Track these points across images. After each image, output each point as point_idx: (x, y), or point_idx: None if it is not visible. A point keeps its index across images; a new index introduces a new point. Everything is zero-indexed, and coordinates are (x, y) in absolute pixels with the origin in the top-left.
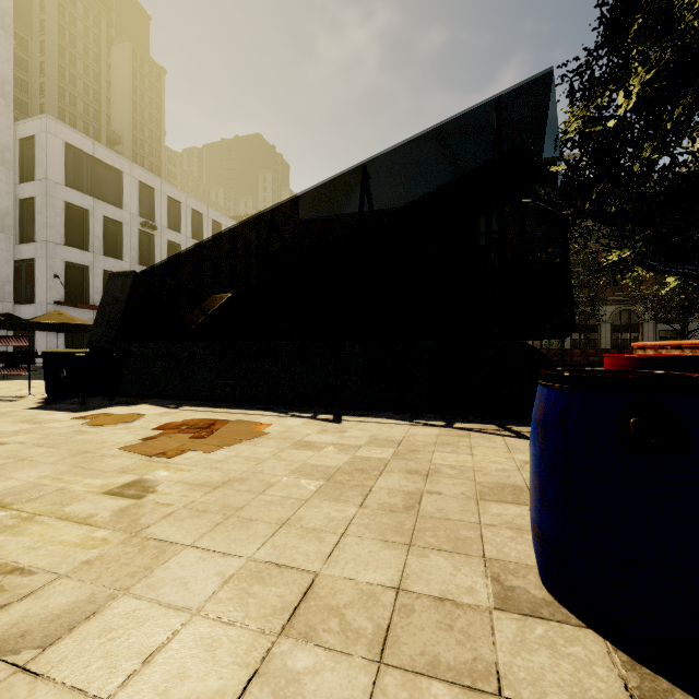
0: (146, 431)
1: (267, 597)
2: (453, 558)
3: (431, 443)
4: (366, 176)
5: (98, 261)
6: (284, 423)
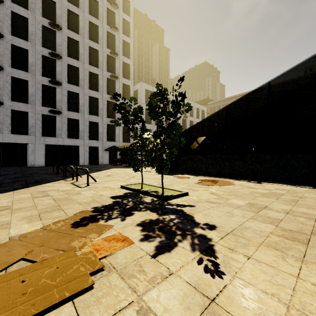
0: (196, 181)
1: (257, 206)
2: (308, 209)
3: (304, 191)
4: (270, 87)
5: (154, 127)
6: (238, 182)
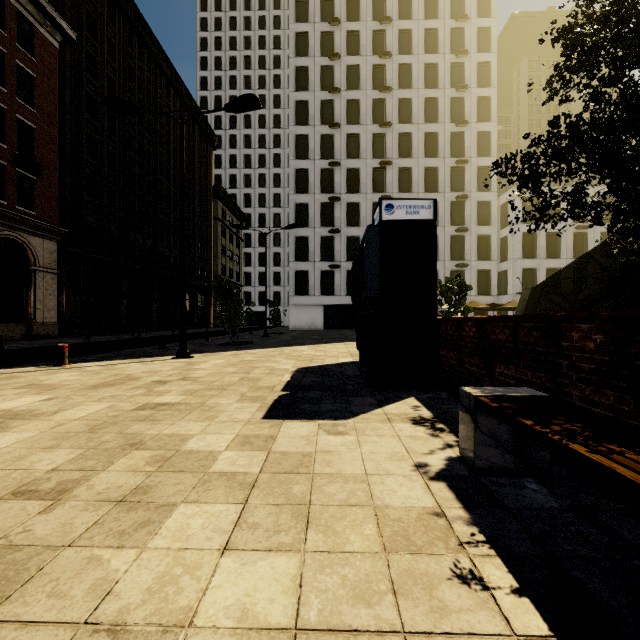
0: None
1: None
2: None
3: None
4: None
5: (542, 263)
6: None
